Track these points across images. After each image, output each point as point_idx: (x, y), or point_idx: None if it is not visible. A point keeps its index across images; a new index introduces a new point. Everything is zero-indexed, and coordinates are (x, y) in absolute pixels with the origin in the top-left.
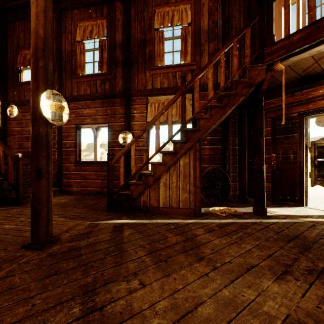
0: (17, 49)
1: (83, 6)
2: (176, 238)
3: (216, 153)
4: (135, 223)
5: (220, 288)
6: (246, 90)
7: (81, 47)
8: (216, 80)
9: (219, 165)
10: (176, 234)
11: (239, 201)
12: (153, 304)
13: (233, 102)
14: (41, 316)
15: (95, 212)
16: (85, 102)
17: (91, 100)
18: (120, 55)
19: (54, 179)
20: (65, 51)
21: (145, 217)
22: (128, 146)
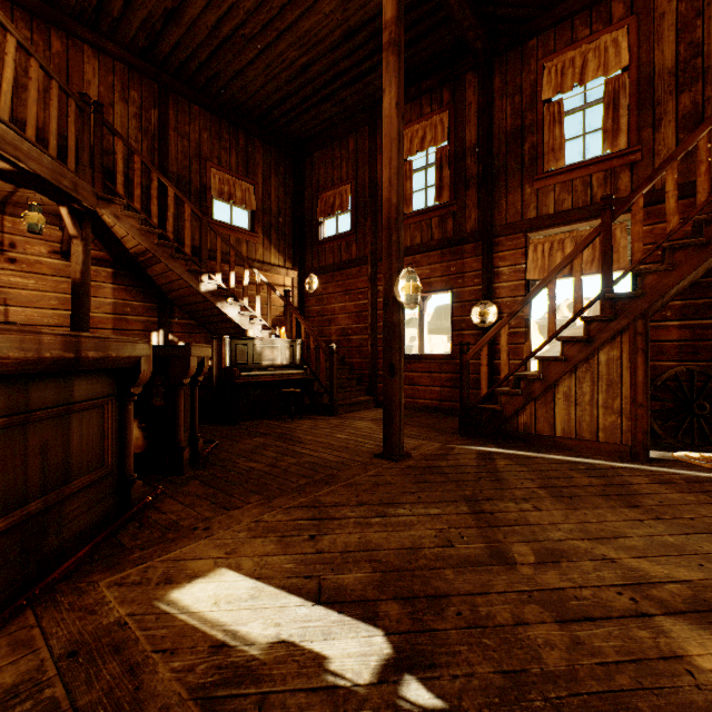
0: (317, 192)
1: (410, 100)
2: (590, 480)
3: (698, 337)
4: (511, 454)
5: (661, 534)
6: None
7: (406, 169)
8: None
9: (709, 363)
10: (590, 476)
11: None
12: (554, 523)
13: None
14: (431, 504)
15: (441, 434)
16: (412, 258)
17: (422, 253)
18: (473, 166)
19: (365, 383)
20: (381, 180)
21: (528, 450)
22: (496, 329)
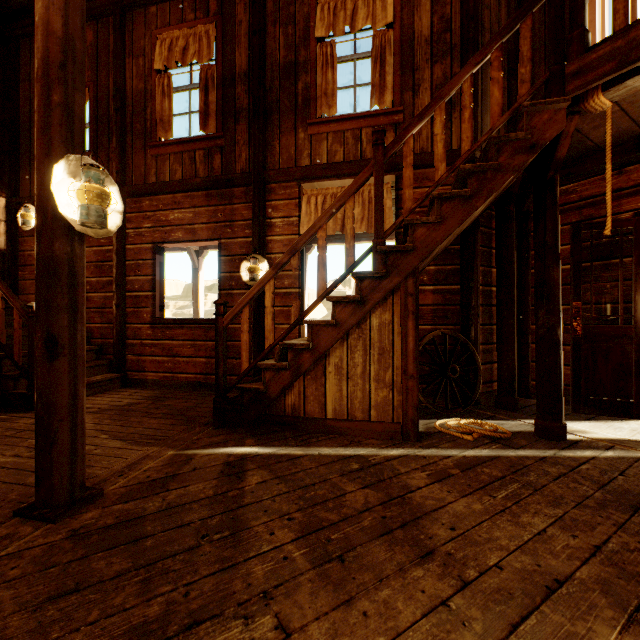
0: None
1: None
2: (366, 495)
3: (448, 301)
4: (272, 454)
5: None
6: (522, 159)
7: (164, 83)
8: (449, 144)
9: (456, 327)
10: (365, 485)
11: (500, 406)
12: None
13: (491, 186)
14: None
15: (189, 427)
16: (172, 196)
17: (184, 192)
18: (244, 97)
19: (110, 355)
20: (131, 92)
21: (295, 442)
22: (259, 285)
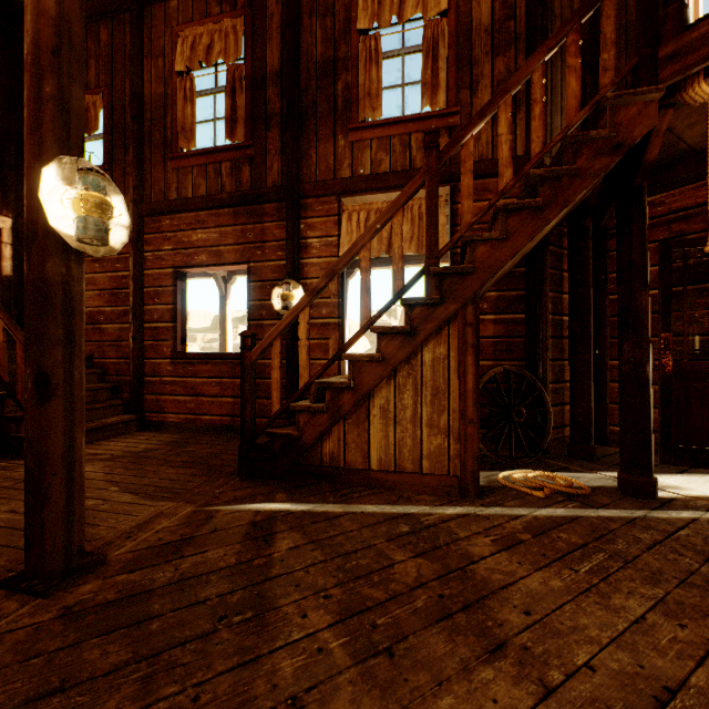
0: None
1: None
2: (418, 566)
3: (512, 333)
4: (307, 512)
5: None
6: (605, 162)
7: (186, 87)
8: (513, 150)
9: (521, 362)
10: (417, 554)
11: (573, 455)
12: None
13: (566, 195)
14: None
15: (212, 479)
16: (195, 215)
17: (209, 209)
18: (276, 100)
19: (126, 394)
20: (150, 97)
21: (333, 498)
22: (292, 314)
